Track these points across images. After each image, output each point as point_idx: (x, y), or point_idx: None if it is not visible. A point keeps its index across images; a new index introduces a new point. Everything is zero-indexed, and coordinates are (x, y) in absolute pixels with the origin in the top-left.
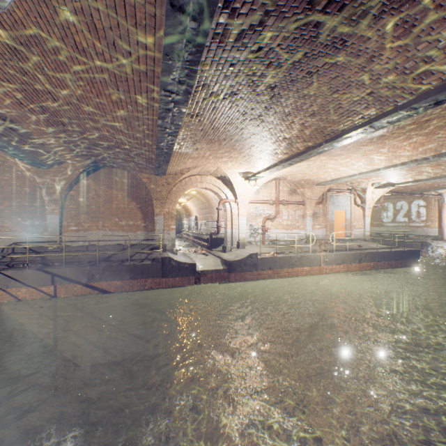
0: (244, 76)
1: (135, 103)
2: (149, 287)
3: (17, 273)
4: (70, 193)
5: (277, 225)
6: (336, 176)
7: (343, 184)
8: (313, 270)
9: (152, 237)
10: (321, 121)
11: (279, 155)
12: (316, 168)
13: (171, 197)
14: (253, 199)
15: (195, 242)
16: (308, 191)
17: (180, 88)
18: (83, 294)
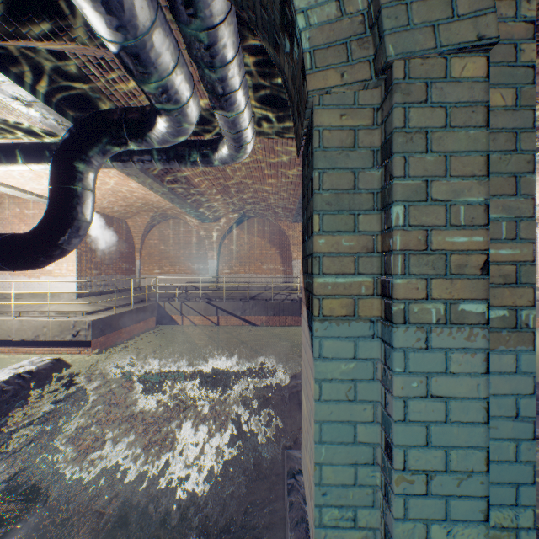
0: None
1: (287, 178)
2: (289, 324)
3: (194, 304)
4: (224, 242)
5: None
6: None
7: None
8: None
9: (289, 280)
10: None
11: None
12: None
13: None
14: None
15: None
16: None
17: None
18: (237, 325)
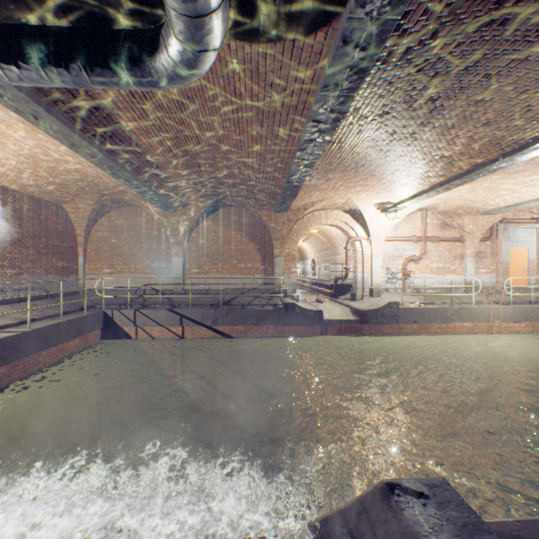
0: (401, 93)
1: (275, 137)
2: (271, 335)
3: (152, 312)
4: (192, 235)
5: (423, 268)
6: (514, 201)
7: (524, 211)
8: (478, 327)
9: (271, 282)
10: (498, 131)
11: (432, 178)
12: (482, 192)
13: (291, 236)
14: (390, 236)
15: (313, 289)
16: (469, 223)
17: (330, 116)
18: (207, 337)
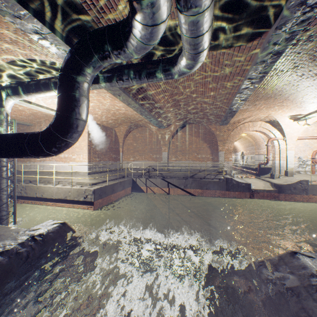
0: (306, 55)
1: (224, 88)
2: (217, 196)
3: (154, 180)
4: (172, 140)
5: None
6: None
7: None
8: None
9: (216, 165)
10: None
11: None
12: None
13: (229, 139)
14: (301, 136)
15: (243, 171)
16: None
17: (259, 75)
18: (181, 194)
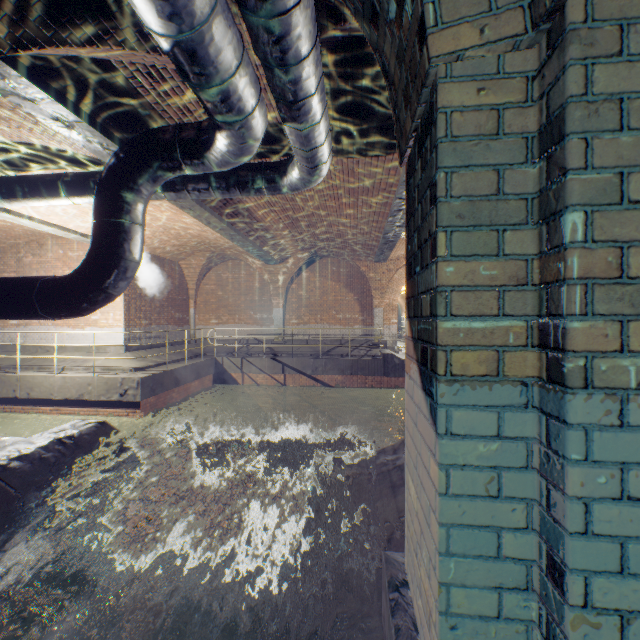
0: None
1: (369, 207)
2: (369, 385)
3: (257, 360)
4: (291, 286)
5: None
6: None
7: None
8: None
9: (370, 333)
10: None
11: None
12: None
13: (391, 286)
14: None
15: None
16: None
17: None
18: (307, 385)
